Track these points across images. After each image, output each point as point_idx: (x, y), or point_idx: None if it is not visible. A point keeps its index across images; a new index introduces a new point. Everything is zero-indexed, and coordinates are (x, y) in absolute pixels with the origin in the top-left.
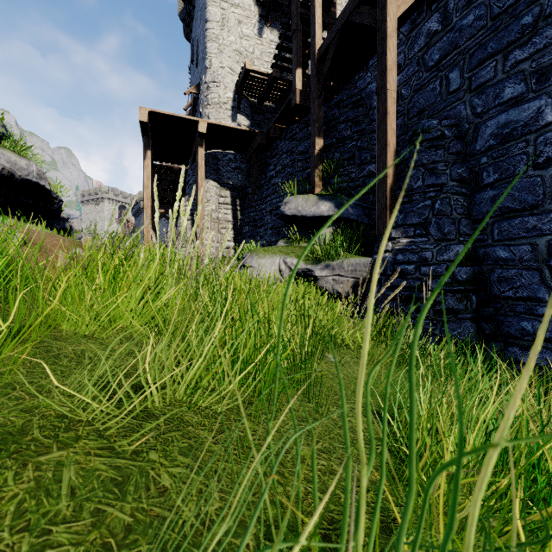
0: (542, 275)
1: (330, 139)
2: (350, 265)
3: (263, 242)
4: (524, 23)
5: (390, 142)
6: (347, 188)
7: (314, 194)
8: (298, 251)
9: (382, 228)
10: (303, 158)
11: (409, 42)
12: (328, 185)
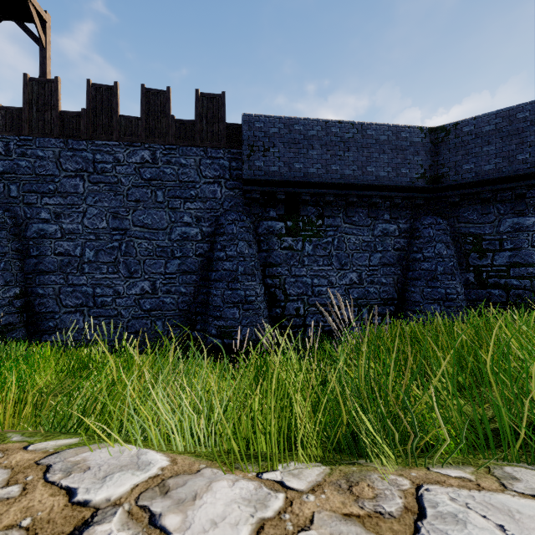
0: (57, 301)
1: None
2: None
3: None
4: (51, 188)
5: None
6: None
7: None
8: None
9: None
10: None
11: None
12: None
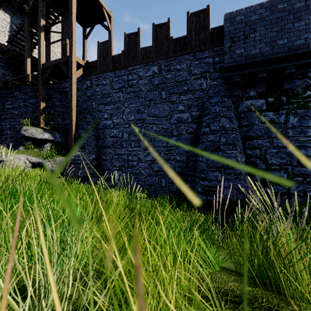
0: (111, 163)
1: (49, 103)
2: (59, 160)
3: (4, 144)
4: (108, 100)
5: (74, 120)
6: (57, 127)
7: (40, 127)
8: (34, 153)
9: (71, 148)
10: (33, 106)
11: (81, 83)
12: (47, 124)
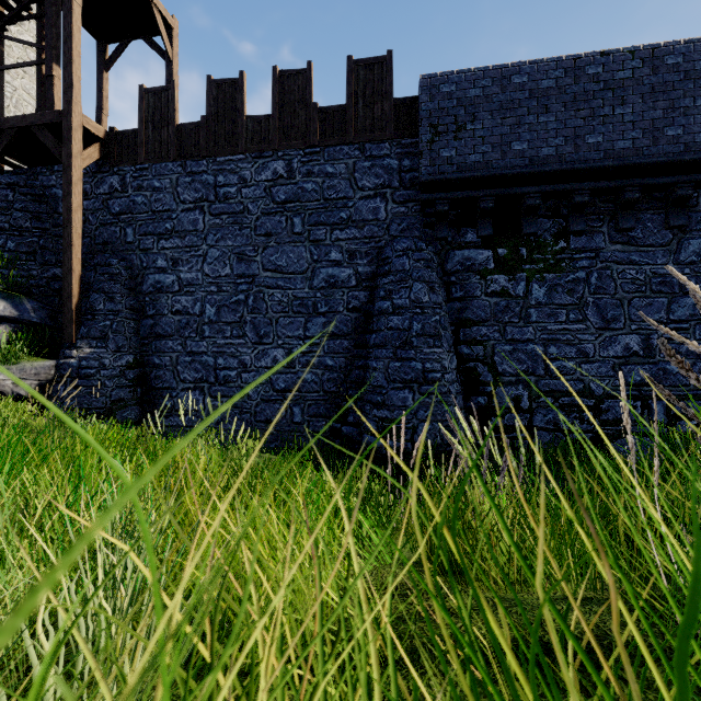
0: (175, 374)
1: (1, 221)
2: (34, 368)
3: None
4: (167, 227)
5: (76, 269)
6: (26, 284)
7: None
8: None
9: (68, 338)
10: None
11: (96, 180)
12: None
